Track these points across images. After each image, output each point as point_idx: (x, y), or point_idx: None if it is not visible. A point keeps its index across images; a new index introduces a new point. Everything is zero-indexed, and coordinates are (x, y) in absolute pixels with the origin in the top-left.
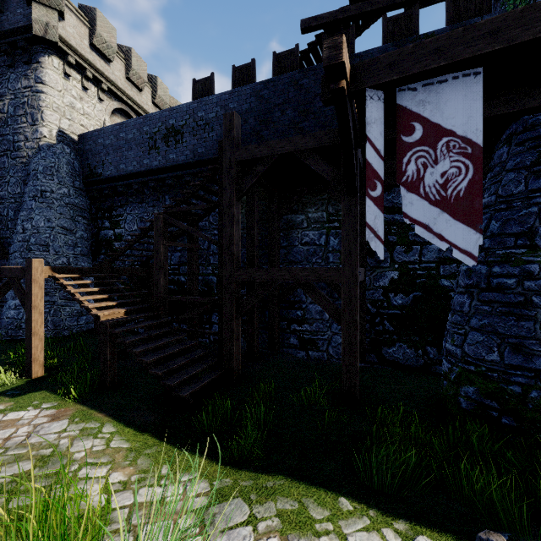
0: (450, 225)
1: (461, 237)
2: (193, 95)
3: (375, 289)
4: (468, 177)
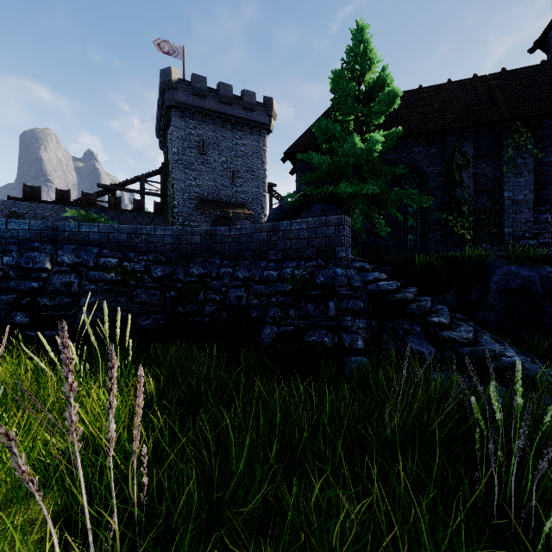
0: None
1: None
2: (25, 192)
3: None
4: None
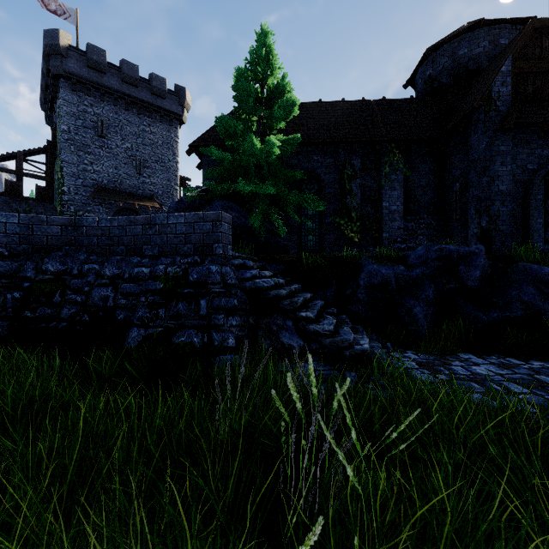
0: None
1: None
2: None
3: None
4: None
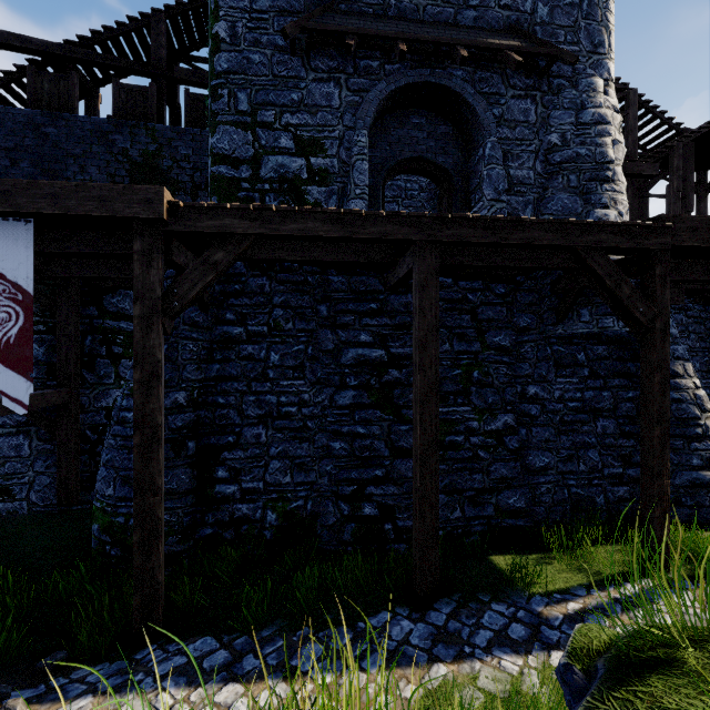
0: (1, 372)
1: (13, 385)
2: None
3: (97, 411)
4: (20, 325)
